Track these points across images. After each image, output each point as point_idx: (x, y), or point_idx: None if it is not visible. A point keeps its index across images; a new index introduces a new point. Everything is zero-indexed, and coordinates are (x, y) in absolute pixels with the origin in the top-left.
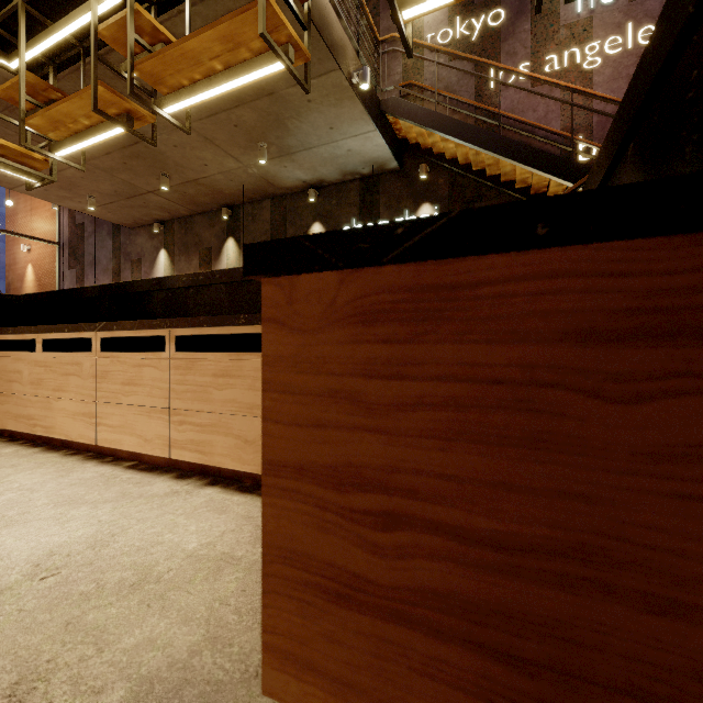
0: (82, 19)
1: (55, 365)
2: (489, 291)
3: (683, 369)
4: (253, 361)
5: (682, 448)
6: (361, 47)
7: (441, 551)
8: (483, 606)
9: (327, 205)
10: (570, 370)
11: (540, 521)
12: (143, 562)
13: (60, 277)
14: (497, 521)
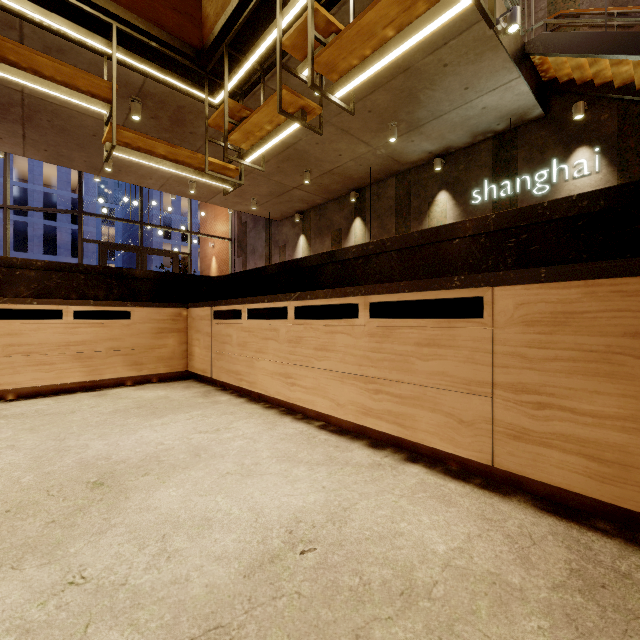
0: (265, 43)
1: (256, 330)
2: None
3: None
4: (470, 330)
5: None
6: None
7: None
8: None
9: (454, 172)
10: None
11: None
12: (395, 559)
13: (232, 264)
14: None
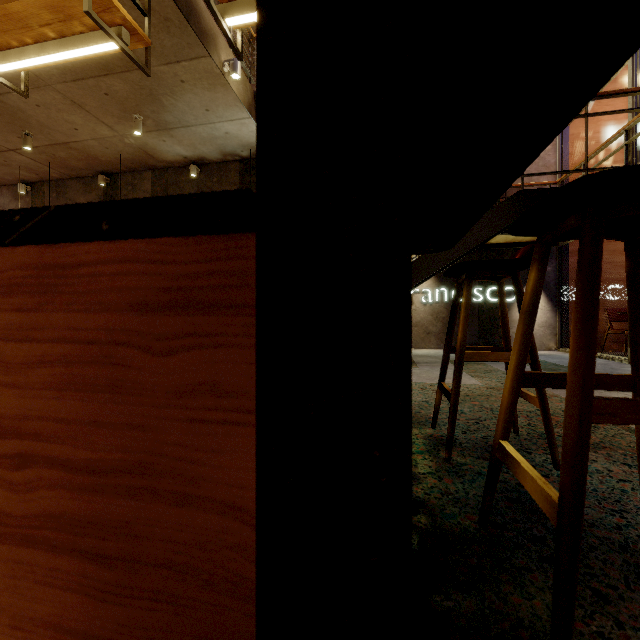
0: None
1: None
2: (87, 271)
3: (193, 331)
4: None
5: (192, 386)
6: (235, 40)
7: (56, 481)
8: (83, 520)
9: (209, 182)
10: (134, 333)
11: (117, 448)
12: None
13: None
14: (91, 451)
